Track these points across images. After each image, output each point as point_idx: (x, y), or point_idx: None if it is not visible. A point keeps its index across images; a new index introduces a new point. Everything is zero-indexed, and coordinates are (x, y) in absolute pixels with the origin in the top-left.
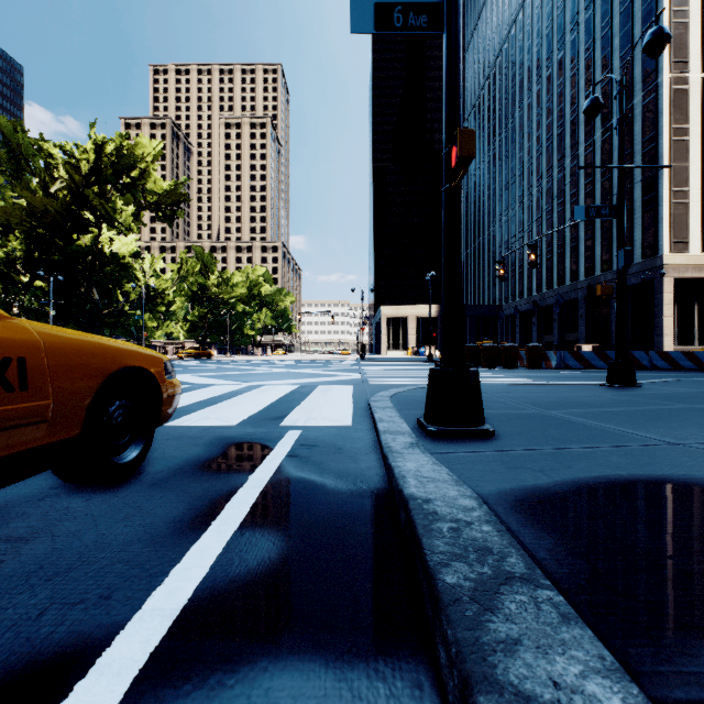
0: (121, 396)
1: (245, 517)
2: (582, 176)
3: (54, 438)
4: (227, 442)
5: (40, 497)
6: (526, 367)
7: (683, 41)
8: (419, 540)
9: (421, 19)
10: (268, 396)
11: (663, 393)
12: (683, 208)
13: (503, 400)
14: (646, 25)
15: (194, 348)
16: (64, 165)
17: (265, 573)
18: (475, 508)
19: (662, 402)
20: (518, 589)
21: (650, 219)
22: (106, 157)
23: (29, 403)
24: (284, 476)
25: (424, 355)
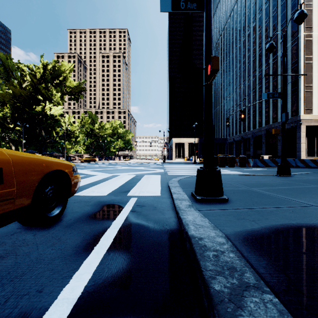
0: (51, 184)
1: (110, 244)
2: (263, 79)
3: (17, 206)
4: (102, 204)
5: (11, 233)
6: (239, 166)
7: (310, 18)
8: (198, 262)
9: (193, 5)
10: (121, 180)
11: (304, 179)
12: (310, 94)
13: (230, 183)
14: (293, 11)
15: (87, 157)
16: (29, 74)
17: (120, 277)
18: (225, 243)
19: (304, 183)
20: (253, 293)
21: (295, 99)
22: (48, 71)
23: (4, 190)
24: (129, 222)
25: (192, 160)
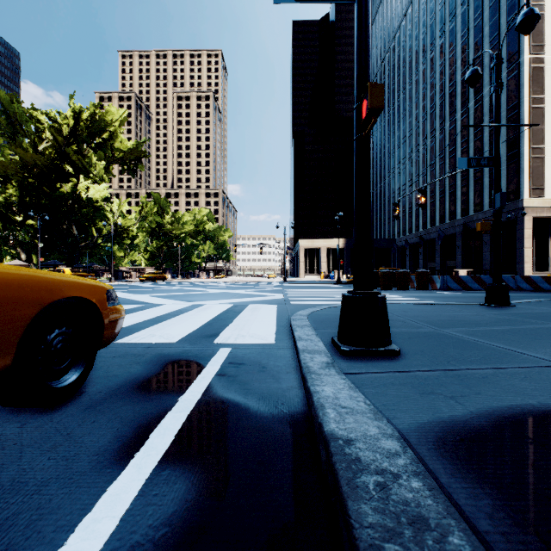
0: (61, 324)
1: (168, 448)
2: (459, 137)
3: None
4: (165, 360)
5: None
6: (416, 289)
7: (540, 28)
8: (344, 502)
9: None
10: (207, 314)
11: (535, 312)
12: (540, 161)
13: (402, 319)
14: (510, 17)
15: (152, 272)
16: (49, 128)
17: (178, 527)
18: (399, 453)
19: (538, 321)
20: None
21: (513, 170)
22: (82, 122)
23: None
24: (211, 398)
25: (333, 278)
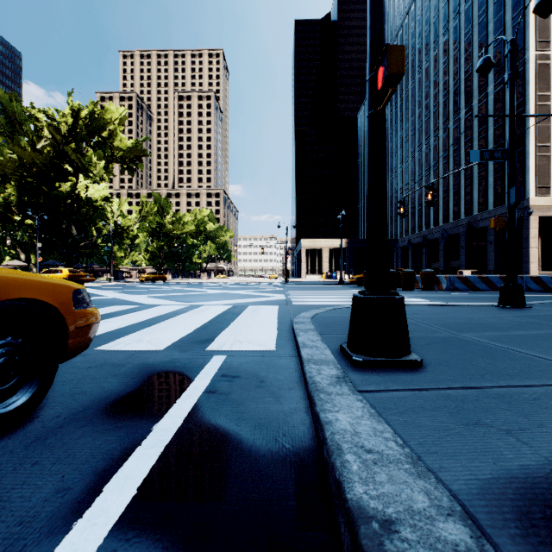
0: (5, 333)
1: (125, 510)
2: (462, 135)
3: None
4: (147, 372)
5: None
6: (421, 289)
7: (546, 24)
8: None
9: None
10: (203, 317)
11: None
12: (546, 160)
13: (414, 322)
14: (515, 13)
15: (152, 273)
16: (47, 127)
17: None
18: None
19: None
20: None
21: (519, 169)
22: (81, 120)
23: None
24: (194, 425)
25: (335, 279)
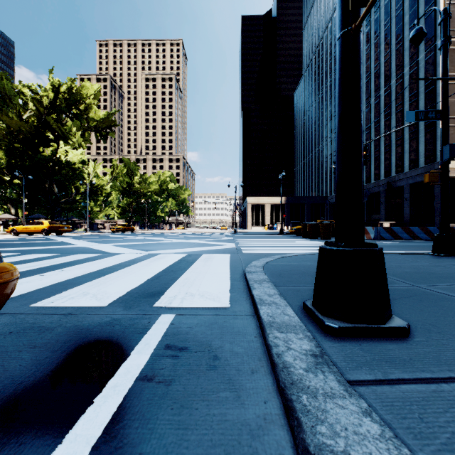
0: None
1: None
2: (382, 109)
3: None
4: (75, 340)
5: None
6: None
7: (453, 16)
8: None
9: None
10: (158, 265)
11: None
12: (453, 129)
13: None
14: (427, 6)
15: (122, 224)
16: (31, 100)
17: None
18: None
19: None
20: None
21: (430, 137)
22: (60, 94)
23: None
24: None
25: (276, 230)
